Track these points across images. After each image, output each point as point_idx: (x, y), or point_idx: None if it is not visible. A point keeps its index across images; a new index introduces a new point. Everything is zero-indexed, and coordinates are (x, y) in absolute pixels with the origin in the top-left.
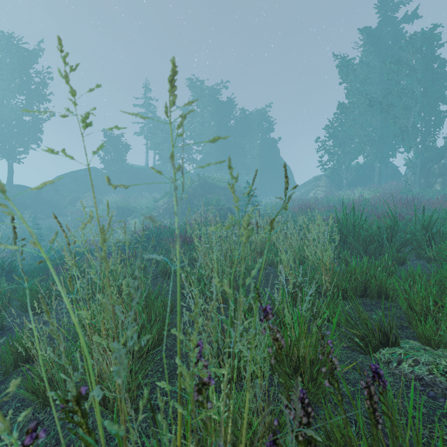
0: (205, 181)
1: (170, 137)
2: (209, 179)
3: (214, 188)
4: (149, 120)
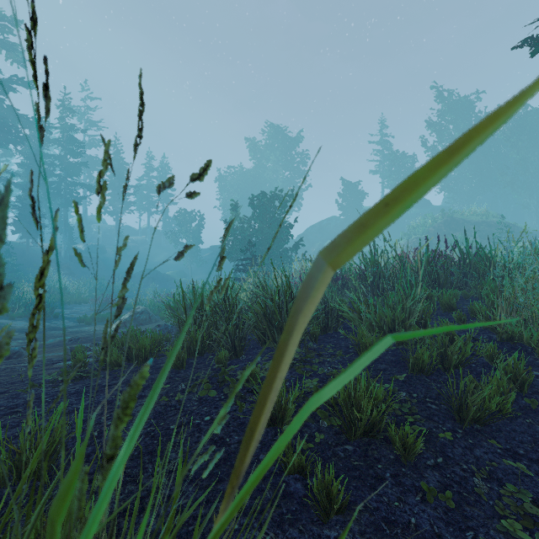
0: (451, 218)
1: (408, 171)
2: (457, 214)
3: (463, 224)
4: (385, 157)
